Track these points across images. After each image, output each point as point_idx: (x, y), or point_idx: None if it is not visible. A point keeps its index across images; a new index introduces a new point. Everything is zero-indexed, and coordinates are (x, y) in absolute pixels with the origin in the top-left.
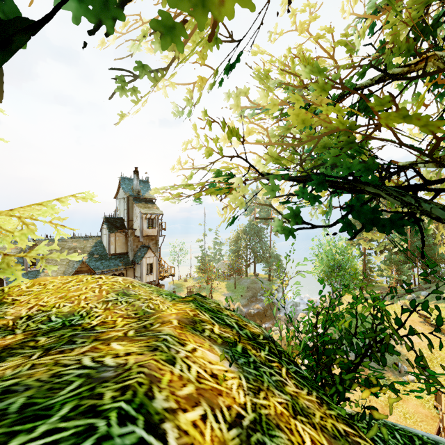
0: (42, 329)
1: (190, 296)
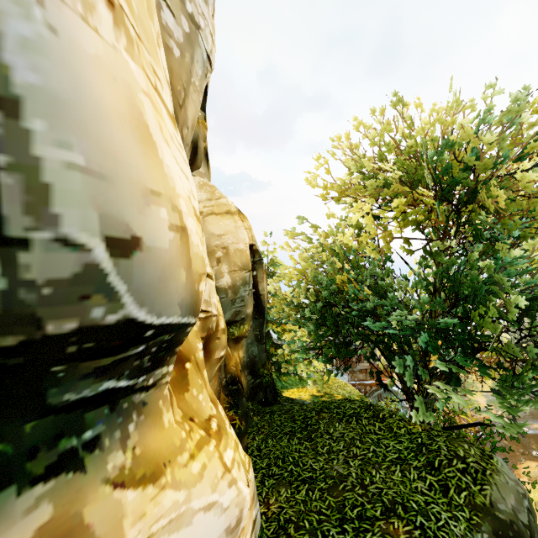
0: (326, 393)
1: (361, 395)
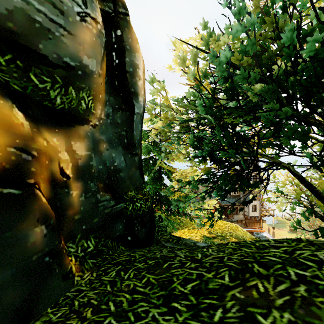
0: (218, 235)
1: (255, 238)
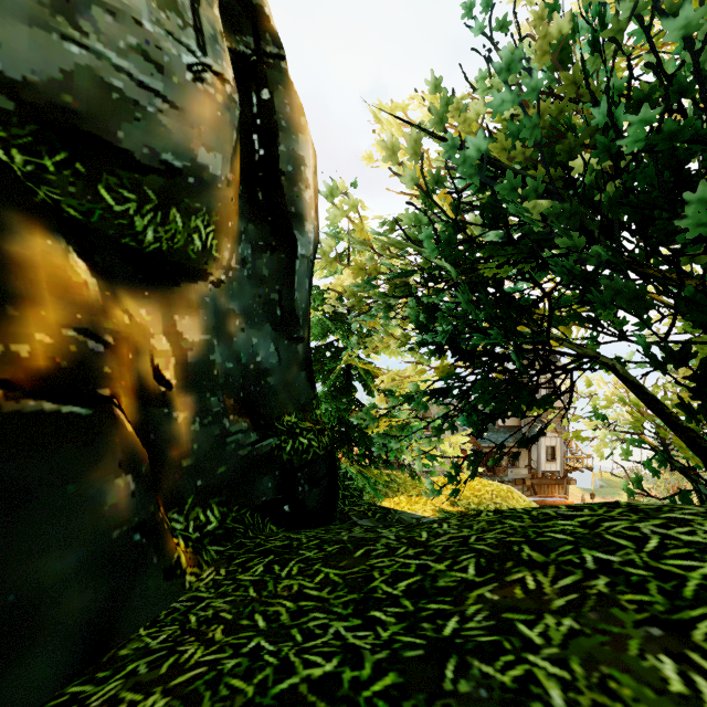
0: (470, 508)
1: None
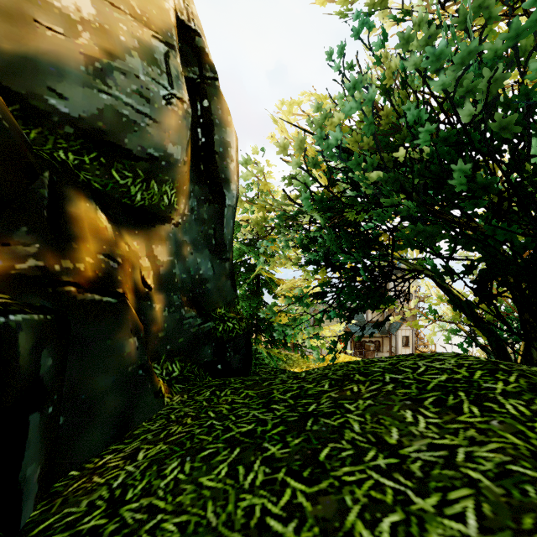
0: None
1: None
